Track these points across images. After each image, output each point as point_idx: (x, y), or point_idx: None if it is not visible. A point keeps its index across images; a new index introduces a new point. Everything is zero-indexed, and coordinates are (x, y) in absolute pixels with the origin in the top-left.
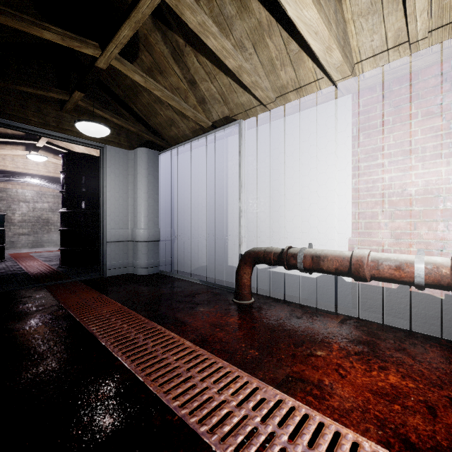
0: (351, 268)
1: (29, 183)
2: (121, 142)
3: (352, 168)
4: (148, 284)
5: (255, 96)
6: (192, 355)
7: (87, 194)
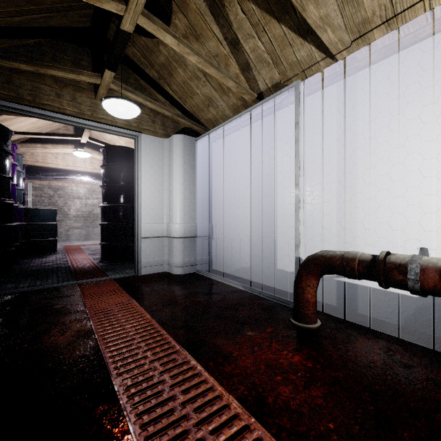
0: None
1: (82, 182)
2: (156, 130)
3: None
4: (183, 287)
5: (319, 46)
6: (245, 440)
7: (125, 188)
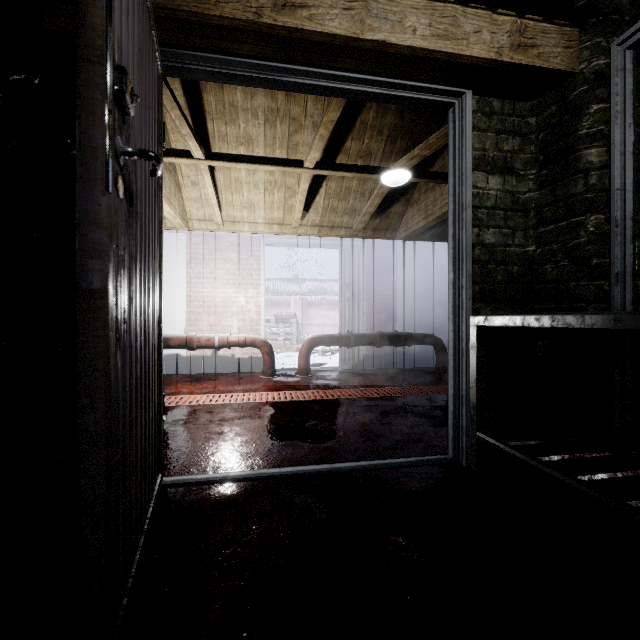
0: (187, 343)
1: None
2: None
3: (186, 282)
4: None
5: None
6: None
7: None
